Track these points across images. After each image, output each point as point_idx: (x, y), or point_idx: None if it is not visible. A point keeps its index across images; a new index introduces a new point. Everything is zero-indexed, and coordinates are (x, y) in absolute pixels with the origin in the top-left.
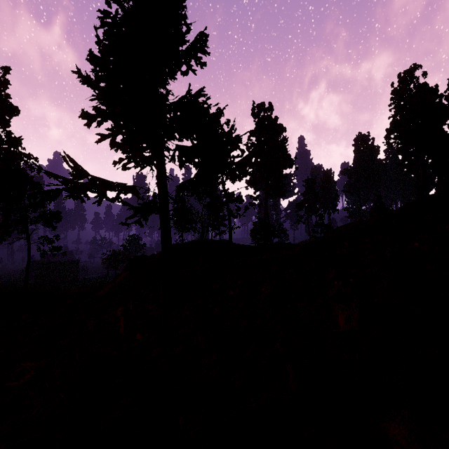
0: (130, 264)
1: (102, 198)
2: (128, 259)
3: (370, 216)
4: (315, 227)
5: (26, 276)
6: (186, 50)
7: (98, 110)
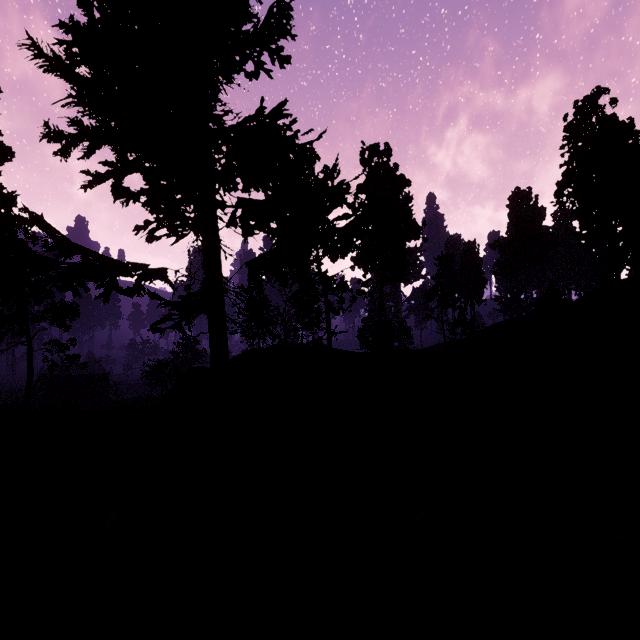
0: (181, 381)
1: (110, 288)
2: (178, 373)
3: (535, 310)
4: (453, 326)
5: (26, 399)
6: (253, 32)
7: (81, 126)
